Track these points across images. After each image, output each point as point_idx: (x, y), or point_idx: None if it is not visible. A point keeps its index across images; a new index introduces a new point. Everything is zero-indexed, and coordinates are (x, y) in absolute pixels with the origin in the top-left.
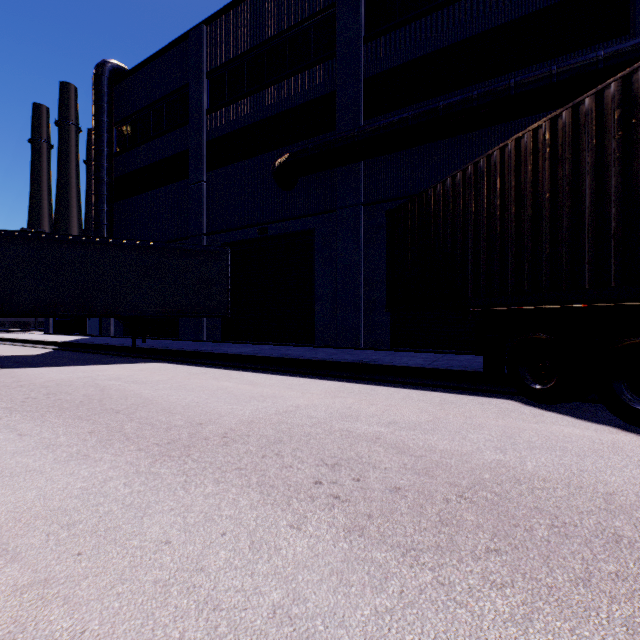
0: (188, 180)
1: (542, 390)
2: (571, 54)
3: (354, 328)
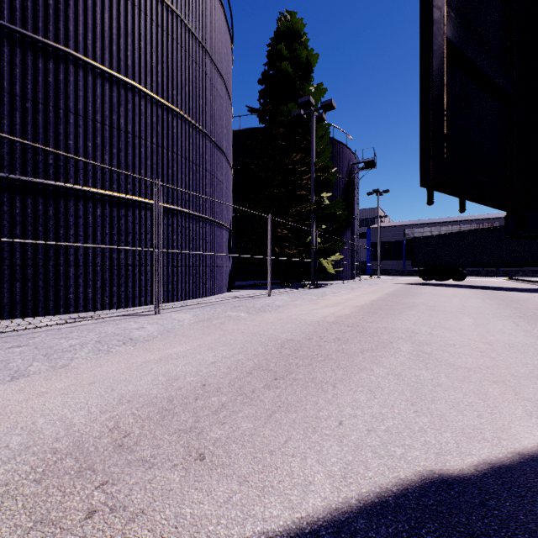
0: None
1: None
2: None
3: None
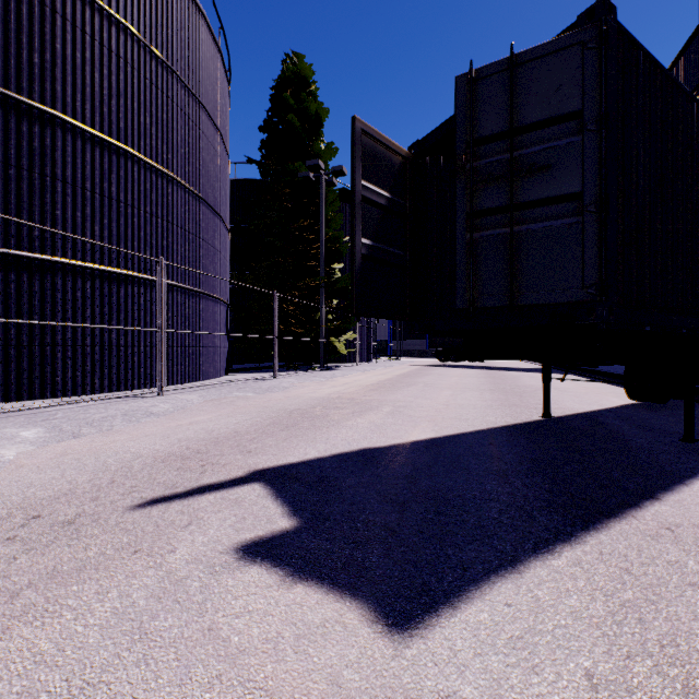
0: None
1: None
2: None
3: None
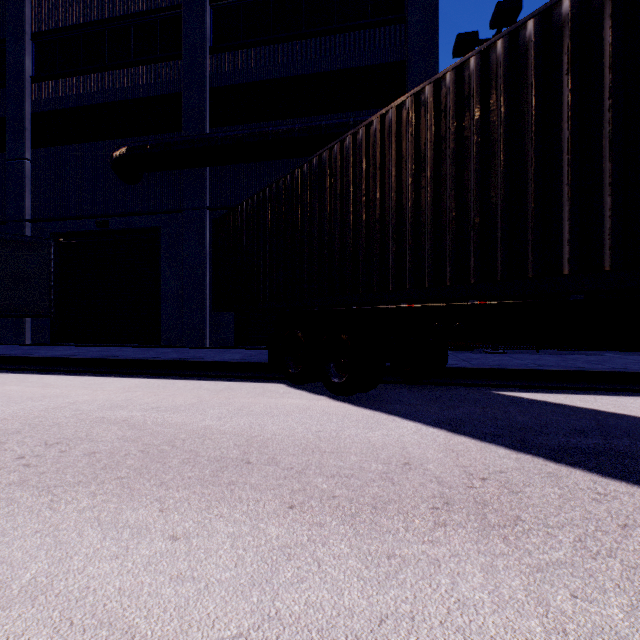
0: (5, 154)
1: (296, 374)
2: (371, 110)
3: (200, 328)
